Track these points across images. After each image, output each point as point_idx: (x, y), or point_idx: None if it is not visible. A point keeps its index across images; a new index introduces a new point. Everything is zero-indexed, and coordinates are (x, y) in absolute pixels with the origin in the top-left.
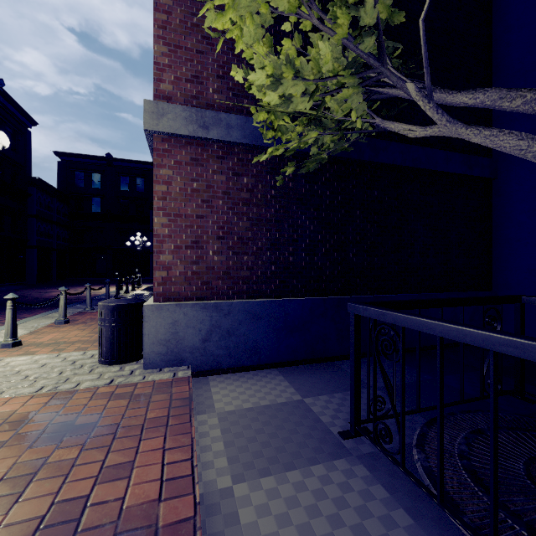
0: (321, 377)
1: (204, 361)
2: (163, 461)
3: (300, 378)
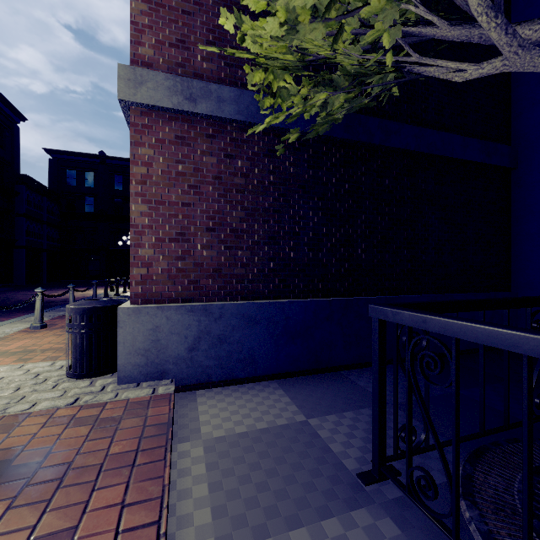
0: (327, 391)
1: (191, 373)
2: (120, 525)
3: (303, 392)
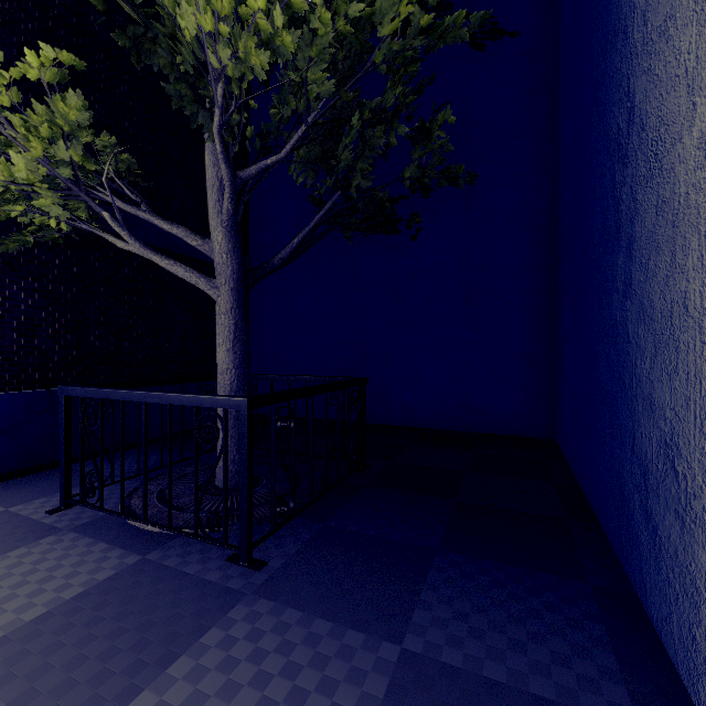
0: (42, 484)
1: None
2: None
3: (6, 492)
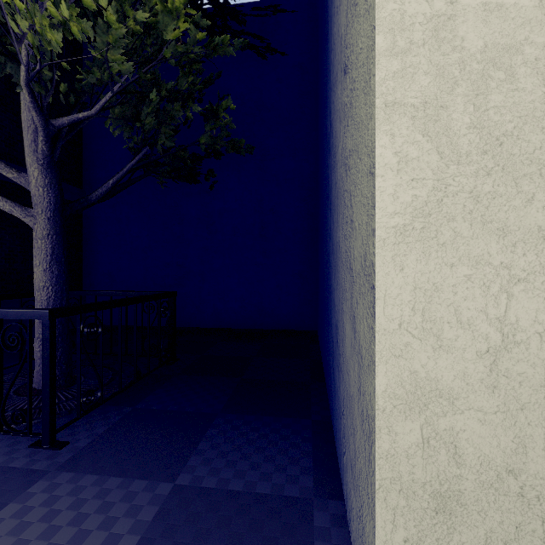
0: None
1: None
2: None
3: None
